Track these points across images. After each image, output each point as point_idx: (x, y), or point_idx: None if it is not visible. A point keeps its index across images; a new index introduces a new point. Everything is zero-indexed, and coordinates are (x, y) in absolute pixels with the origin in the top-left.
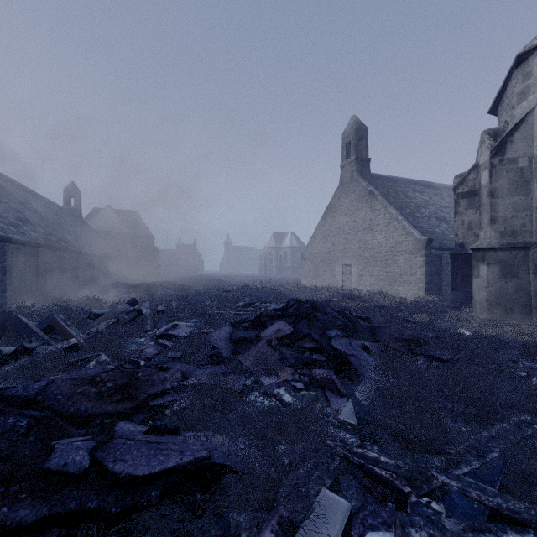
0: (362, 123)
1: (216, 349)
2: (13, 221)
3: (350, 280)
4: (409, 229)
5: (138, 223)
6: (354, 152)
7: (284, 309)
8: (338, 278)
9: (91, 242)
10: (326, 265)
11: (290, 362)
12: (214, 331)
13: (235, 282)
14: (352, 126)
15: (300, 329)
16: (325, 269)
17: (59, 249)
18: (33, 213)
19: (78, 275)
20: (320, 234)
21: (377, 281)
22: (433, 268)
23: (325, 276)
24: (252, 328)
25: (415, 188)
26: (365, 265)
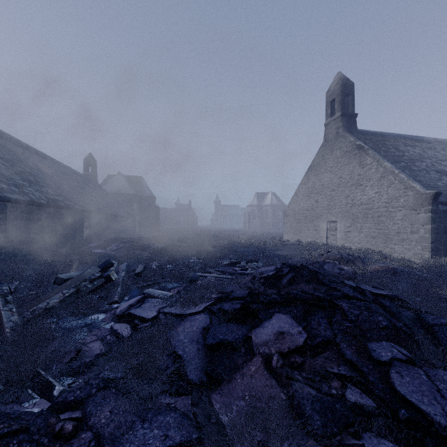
0: (348, 79)
1: (179, 363)
2: (19, 183)
3: (335, 237)
4: (408, 183)
5: (142, 186)
6: (340, 108)
7: (276, 277)
8: (322, 235)
9: (100, 202)
10: (309, 221)
11: (320, 442)
12: (182, 322)
13: (222, 236)
14: (338, 82)
15: (315, 329)
16: (308, 225)
17: (64, 208)
18: (48, 177)
19: (84, 231)
20: (303, 191)
21: (367, 238)
22: (440, 225)
23: (308, 232)
24: (238, 319)
25: (405, 142)
26: (353, 222)
